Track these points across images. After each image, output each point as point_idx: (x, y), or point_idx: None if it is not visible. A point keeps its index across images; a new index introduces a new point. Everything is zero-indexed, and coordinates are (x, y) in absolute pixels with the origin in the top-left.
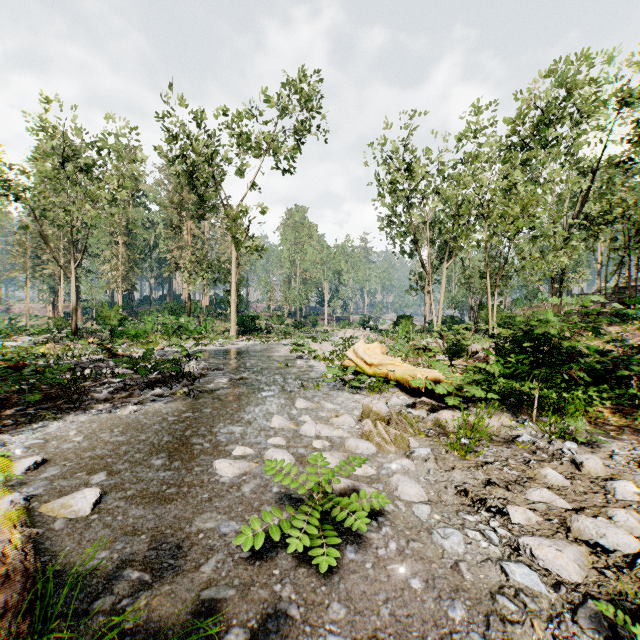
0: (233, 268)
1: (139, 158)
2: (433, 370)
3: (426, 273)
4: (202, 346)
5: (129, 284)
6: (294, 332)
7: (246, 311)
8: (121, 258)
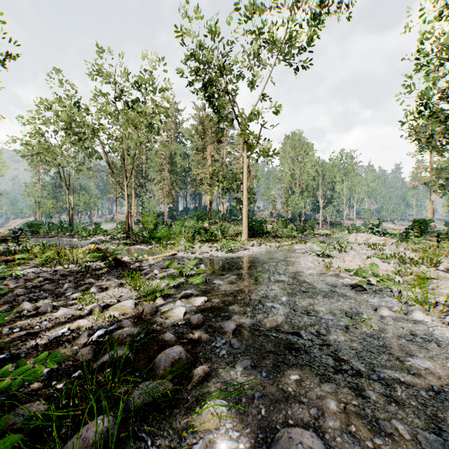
0: (244, 175)
1: (167, 87)
2: None
3: None
4: (215, 251)
5: (171, 199)
6: (297, 235)
7: (253, 217)
8: (166, 180)
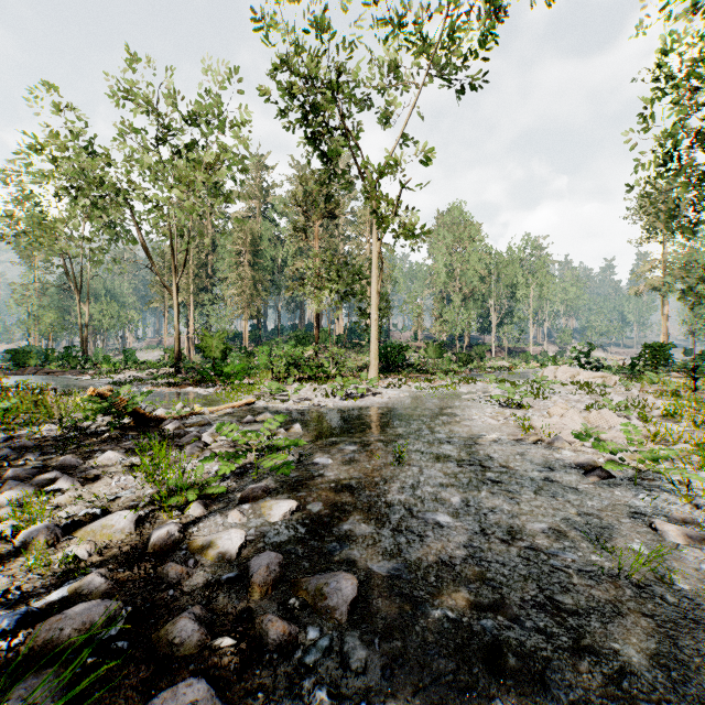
0: (373, 270)
1: (244, 120)
2: None
3: None
4: (322, 396)
5: (255, 310)
6: (459, 369)
7: (388, 341)
8: (246, 280)
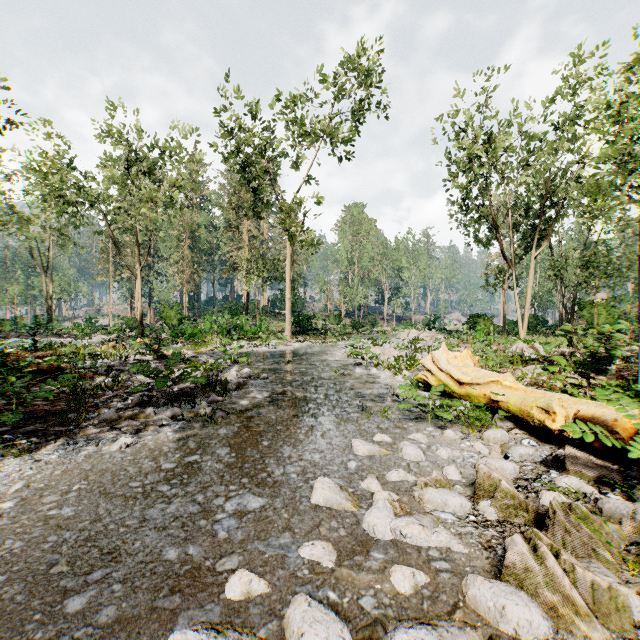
0: (288, 265)
1: (196, 157)
2: (582, 400)
3: (508, 264)
4: (254, 347)
5: (193, 285)
6: (352, 332)
7: (303, 311)
8: (186, 261)
